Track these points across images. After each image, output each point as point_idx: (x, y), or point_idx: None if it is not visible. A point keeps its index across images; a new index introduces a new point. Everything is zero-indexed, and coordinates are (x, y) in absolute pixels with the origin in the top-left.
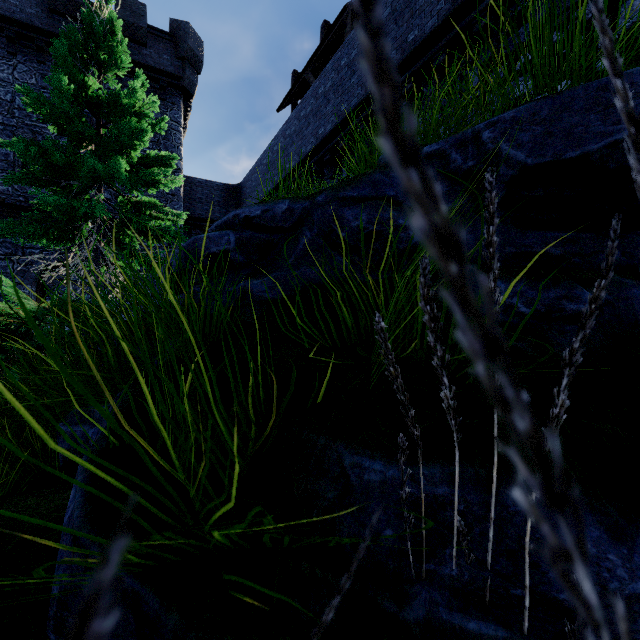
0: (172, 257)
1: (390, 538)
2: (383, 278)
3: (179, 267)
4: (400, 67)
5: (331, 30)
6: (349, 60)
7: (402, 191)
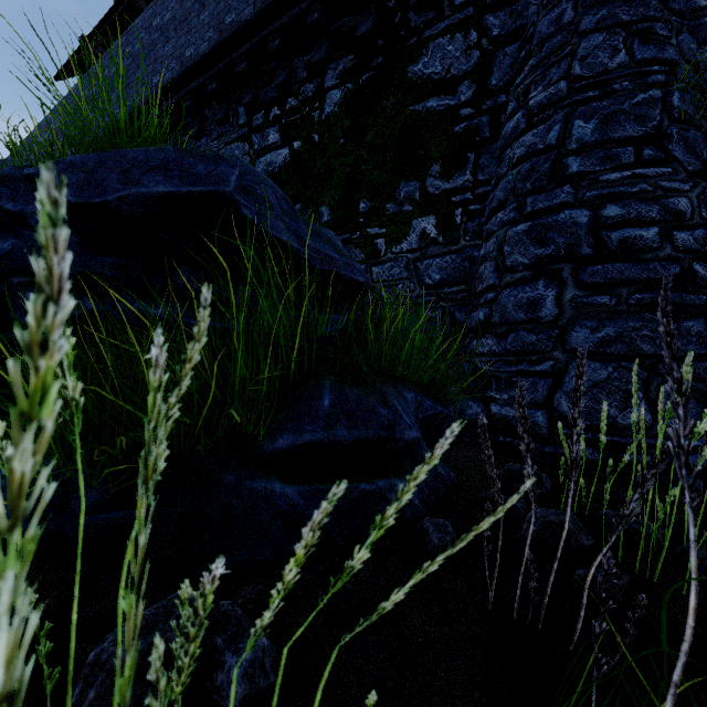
0: None
1: None
2: None
3: None
4: (179, 80)
5: (117, 7)
6: (134, 51)
7: None
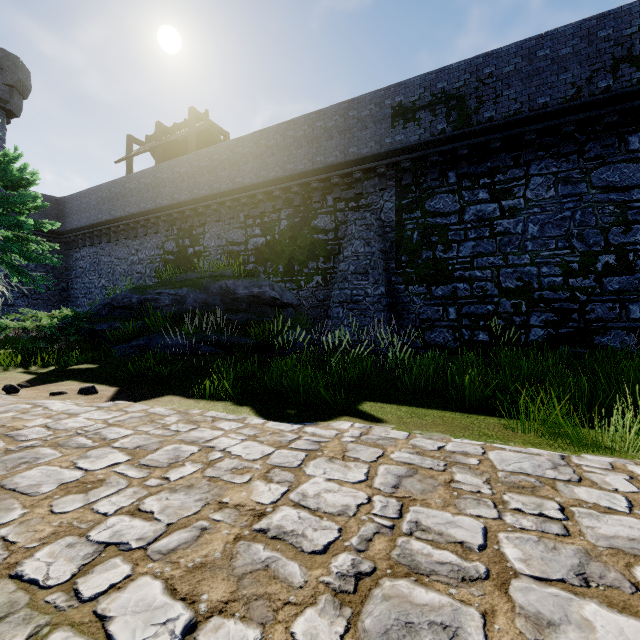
0: (129, 297)
1: (210, 339)
2: (207, 310)
3: (139, 302)
4: (210, 196)
5: (167, 143)
6: (180, 172)
7: (211, 290)
